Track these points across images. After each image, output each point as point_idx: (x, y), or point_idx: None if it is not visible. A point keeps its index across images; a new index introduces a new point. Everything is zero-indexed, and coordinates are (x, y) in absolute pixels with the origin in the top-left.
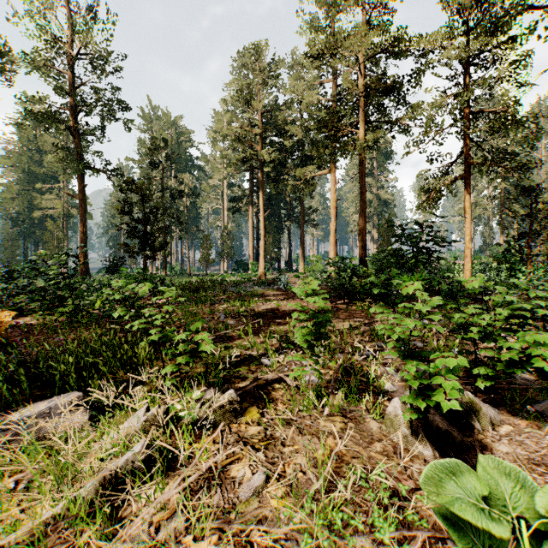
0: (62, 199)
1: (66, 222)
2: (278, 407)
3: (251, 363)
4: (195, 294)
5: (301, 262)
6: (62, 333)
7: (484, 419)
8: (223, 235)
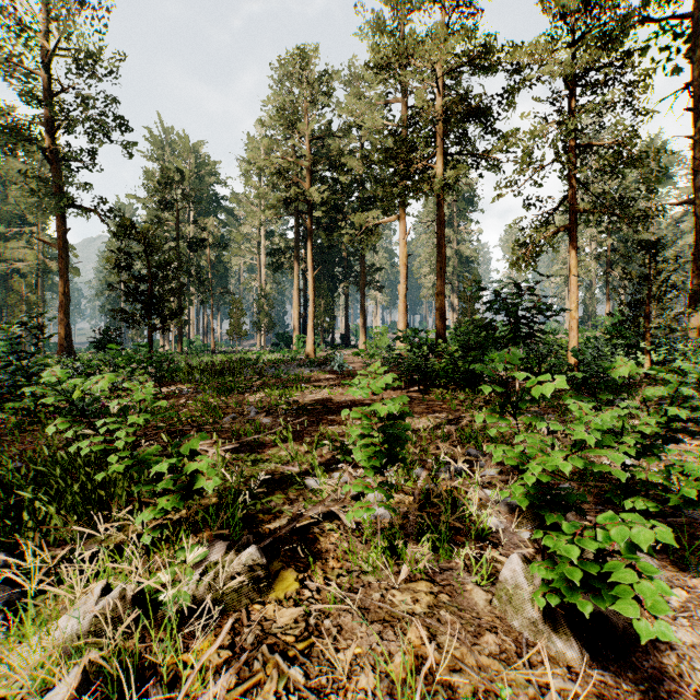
0: (37, 249)
1: (42, 279)
2: (329, 566)
3: (290, 486)
4: (218, 380)
5: (362, 335)
6: (8, 441)
7: None
8: (259, 300)
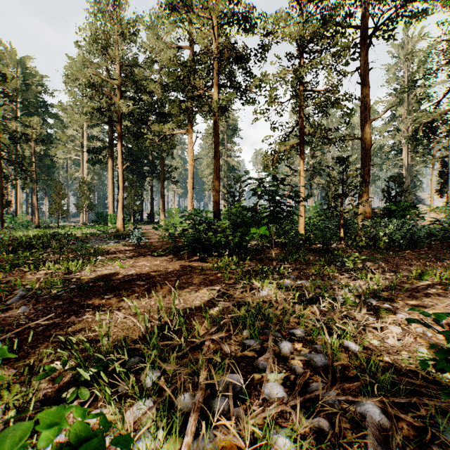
0: None
1: None
2: None
3: None
4: (11, 255)
5: (162, 215)
6: None
7: None
8: (80, 187)
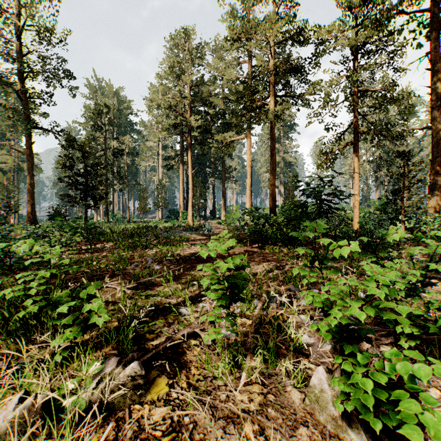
0: (14, 155)
1: (17, 175)
2: (191, 373)
3: (169, 313)
4: (129, 240)
5: (223, 211)
6: None
7: None
8: (158, 188)
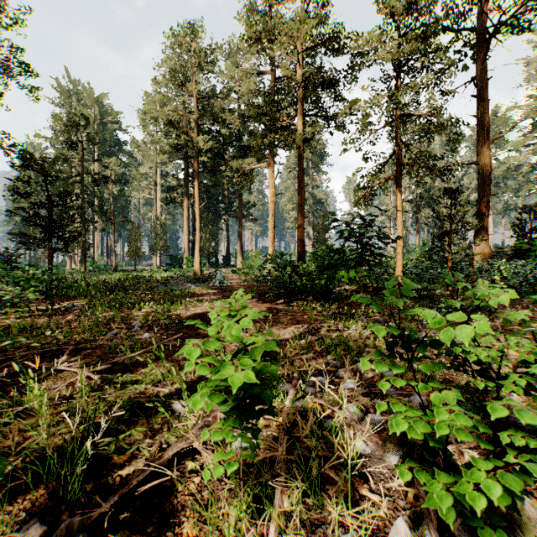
0: None
1: None
2: (182, 534)
3: (156, 413)
4: (111, 295)
5: (240, 257)
6: None
7: (529, 528)
8: (155, 228)
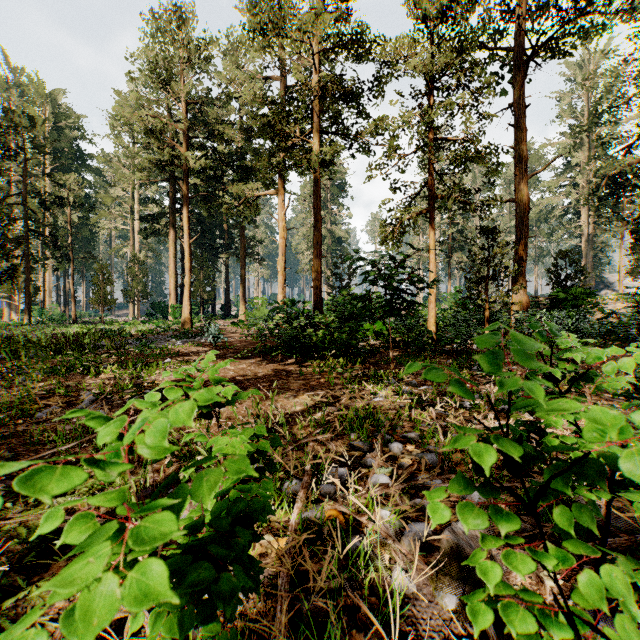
0: None
1: None
2: None
3: None
4: (58, 356)
5: (242, 306)
6: None
7: None
8: (131, 267)
